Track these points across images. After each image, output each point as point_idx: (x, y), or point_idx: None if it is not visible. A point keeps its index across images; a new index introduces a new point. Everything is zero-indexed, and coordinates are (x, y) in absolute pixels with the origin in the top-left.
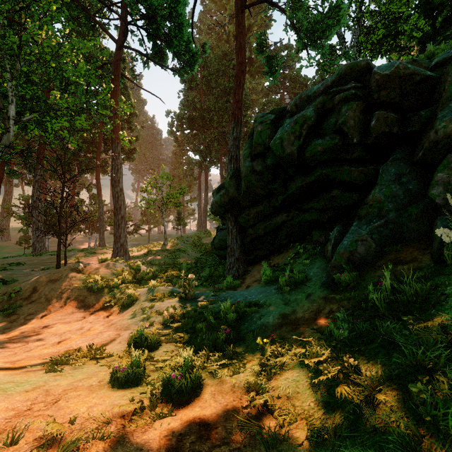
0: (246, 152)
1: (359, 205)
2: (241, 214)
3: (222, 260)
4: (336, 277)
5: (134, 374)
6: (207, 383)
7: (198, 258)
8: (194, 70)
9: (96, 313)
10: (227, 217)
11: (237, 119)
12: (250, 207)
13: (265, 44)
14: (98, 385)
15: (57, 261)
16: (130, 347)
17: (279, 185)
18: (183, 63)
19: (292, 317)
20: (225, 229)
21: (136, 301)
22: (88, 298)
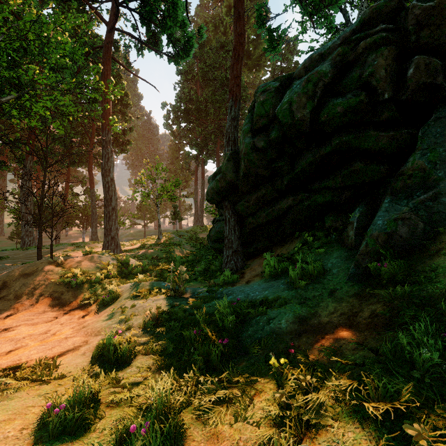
0: (245, 127)
1: (387, 180)
2: (240, 201)
3: (218, 254)
4: (372, 267)
5: (79, 415)
6: (192, 437)
7: (193, 252)
8: (190, 56)
9: (71, 313)
10: (224, 206)
11: (235, 97)
12: (250, 192)
13: (266, 15)
14: (15, 439)
15: (38, 254)
16: (94, 361)
17: (285, 162)
18: (178, 48)
19: (313, 322)
20: (222, 221)
21: (118, 299)
22: (65, 295)
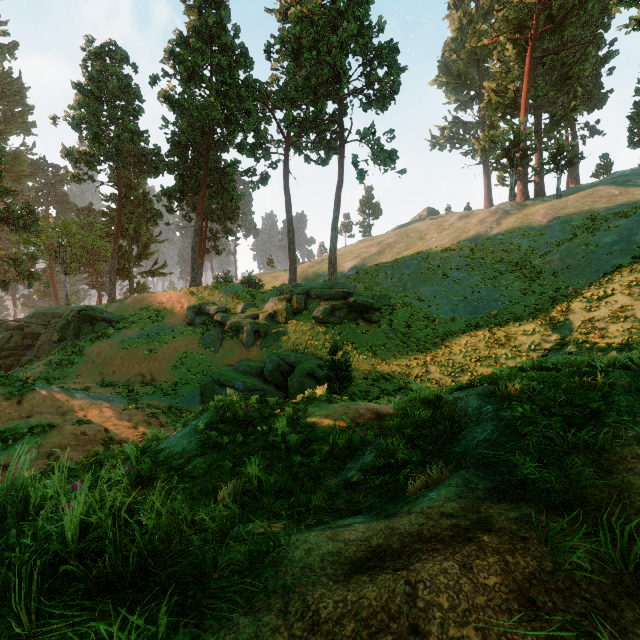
0: None
1: None
2: None
3: None
4: None
5: None
6: None
7: None
8: None
9: None
10: None
11: None
12: None
13: None
14: None
15: None
16: None
17: None
18: None
19: None
20: None
21: None
22: None
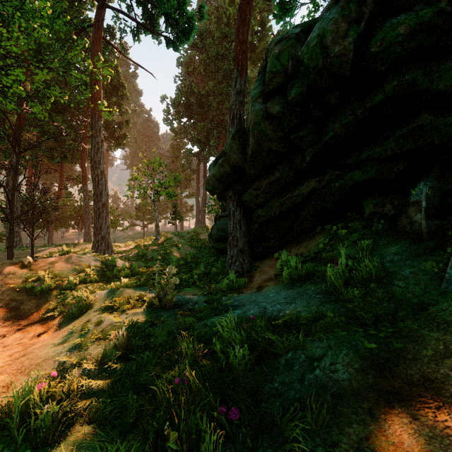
0: (255, 91)
1: None
2: (247, 190)
3: (221, 255)
4: None
5: None
6: None
7: (193, 253)
8: (190, 39)
9: (26, 329)
10: (228, 196)
11: (241, 66)
12: (260, 176)
13: None
14: None
15: (8, 254)
16: None
17: (308, 130)
18: (177, 30)
19: (406, 372)
20: (225, 217)
21: (87, 311)
22: (25, 304)
